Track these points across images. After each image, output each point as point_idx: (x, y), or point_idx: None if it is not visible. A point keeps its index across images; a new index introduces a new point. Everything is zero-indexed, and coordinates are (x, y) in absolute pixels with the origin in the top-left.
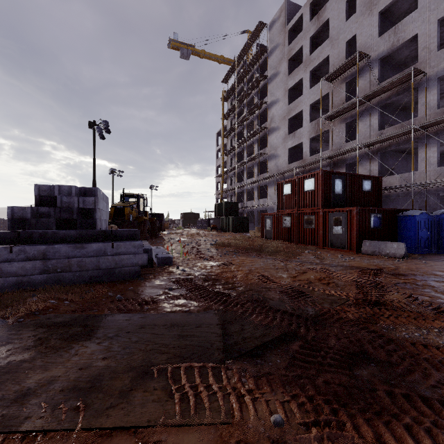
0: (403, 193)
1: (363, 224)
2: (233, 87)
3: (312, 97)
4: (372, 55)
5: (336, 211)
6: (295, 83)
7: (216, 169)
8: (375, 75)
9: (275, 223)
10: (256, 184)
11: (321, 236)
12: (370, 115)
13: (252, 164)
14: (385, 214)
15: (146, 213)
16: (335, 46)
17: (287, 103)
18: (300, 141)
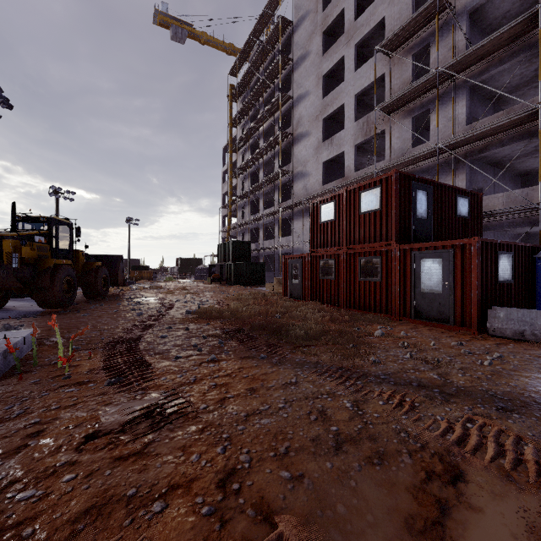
0: (511, 223)
1: (488, 273)
2: (245, 80)
3: (359, 83)
4: (457, 6)
5: (429, 247)
6: (332, 65)
7: (223, 197)
8: (461, 37)
9: (306, 272)
10: (276, 217)
11: (395, 296)
12: (453, 100)
13: (271, 187)
14: (517, 253)
15: (78, 253)
16: (395, 0)
17: (321, 96)
18: (340, 151)
